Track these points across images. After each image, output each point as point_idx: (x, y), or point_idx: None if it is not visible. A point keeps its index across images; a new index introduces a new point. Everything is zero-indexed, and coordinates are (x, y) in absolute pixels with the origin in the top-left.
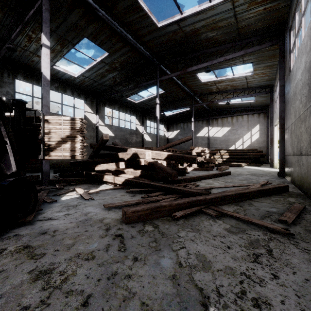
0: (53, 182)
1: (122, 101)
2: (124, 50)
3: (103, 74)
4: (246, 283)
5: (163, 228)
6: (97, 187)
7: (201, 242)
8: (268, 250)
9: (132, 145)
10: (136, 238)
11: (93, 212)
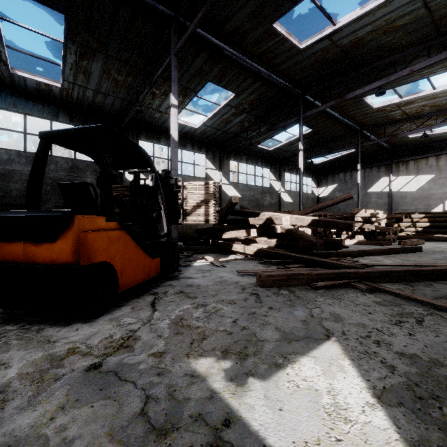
0: (181, 250)
1: (251, 150)
2: (255, 86)
3: (228, 119)
4: (374, 333)
5: (299, 293)
6: (226, 257)
7: (340, 306)
8: (419, 320)
9: (265, 209)
10: (271, 297)
11: (227, 276)
